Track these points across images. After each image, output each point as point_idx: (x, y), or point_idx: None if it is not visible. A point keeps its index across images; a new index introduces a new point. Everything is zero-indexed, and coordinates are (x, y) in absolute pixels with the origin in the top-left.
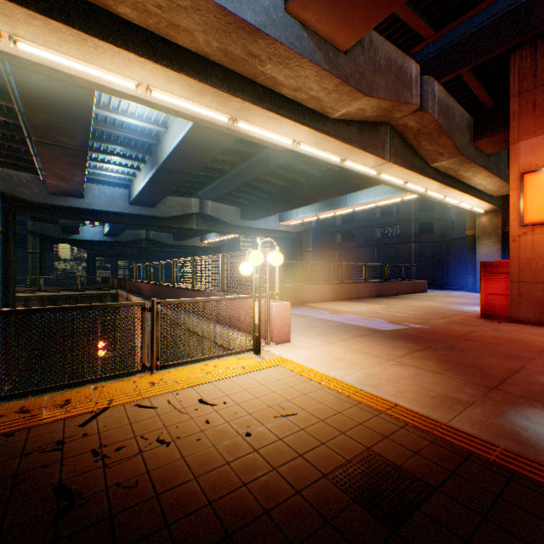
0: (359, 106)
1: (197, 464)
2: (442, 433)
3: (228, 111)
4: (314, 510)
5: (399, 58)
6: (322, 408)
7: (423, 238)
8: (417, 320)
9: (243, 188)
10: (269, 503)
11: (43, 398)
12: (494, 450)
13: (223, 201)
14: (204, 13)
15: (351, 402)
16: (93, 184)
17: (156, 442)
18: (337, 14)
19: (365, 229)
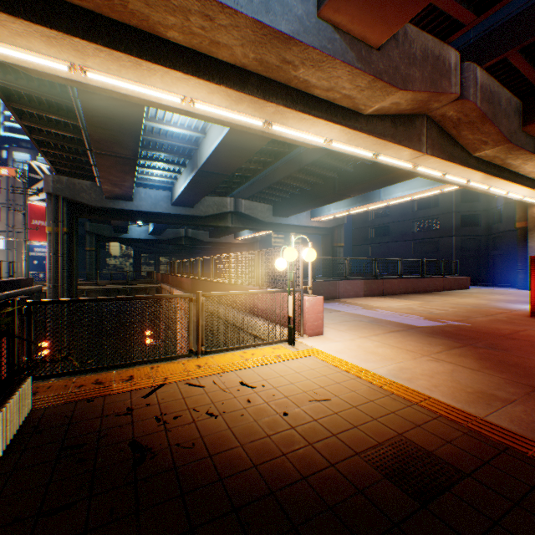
0: (393, 100)
1: (242, 434)
2: (477, 426)
3: (262, 116)
4: (346, 480)
5: (437, 47)
6: (354, 396)
7: (465, 231)
8: (457, 317)
9: (275, 186)
10: (306, 471)
11: (112, 373)
12: (533, 446)
13: (256, 200)
14: (242, 28)
15: (383, 392)
16: (141, 188)
17: (206, 414)
18: (370, 13)
19: (401, 223)
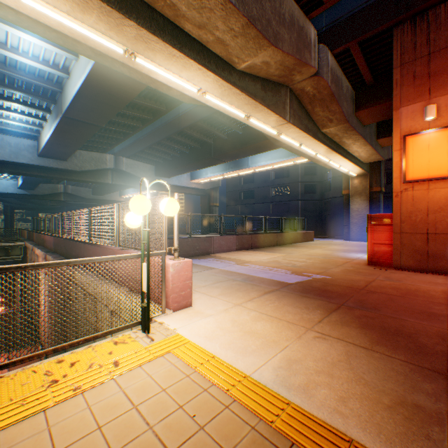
0: (265, 58)
1: None
2: None
3: (122, 40)
4: None
5: (301, 18)
6: None
7: (308, 197)
8: (317, 269)
9: (156, 146)
10: None
11: None
12: None
13: (138, 159)
14: None
15: (278, 444)
16: None
17: None
18: None
19: (263, 188)
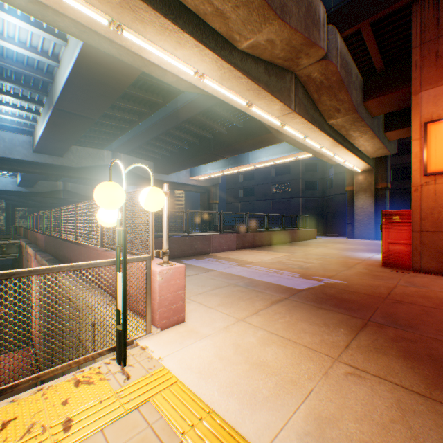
0: (270, 35)
1: None
2: None
3: (106, 8)
4: None
5: None
6: None
7: (309, 194)
8: (327, 271)
9: (154, 142)
10: None
11: None
12: None
13: (137, 155)
14: None
15: None
16: None
17: None
18: None
19: (263, 185)
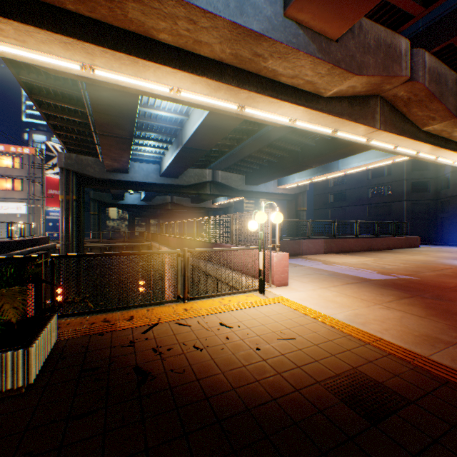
0: (350, 84)
1: (222, 364)
2: (422, 363)
3: (237, 101)
4: (309, 402)
5: (388, 36)
6: (316, 336)
7: (416, 196)
8: (407, 271)
9: (247, 159)
10: (275, 394)
11: (116, 314)
12: None
13: (231, 171)
14: (220, 29)
15: (340, 334)
16: (135, 163)
17: (193, 347)
18: (329, 11)
19: (357, 189)
